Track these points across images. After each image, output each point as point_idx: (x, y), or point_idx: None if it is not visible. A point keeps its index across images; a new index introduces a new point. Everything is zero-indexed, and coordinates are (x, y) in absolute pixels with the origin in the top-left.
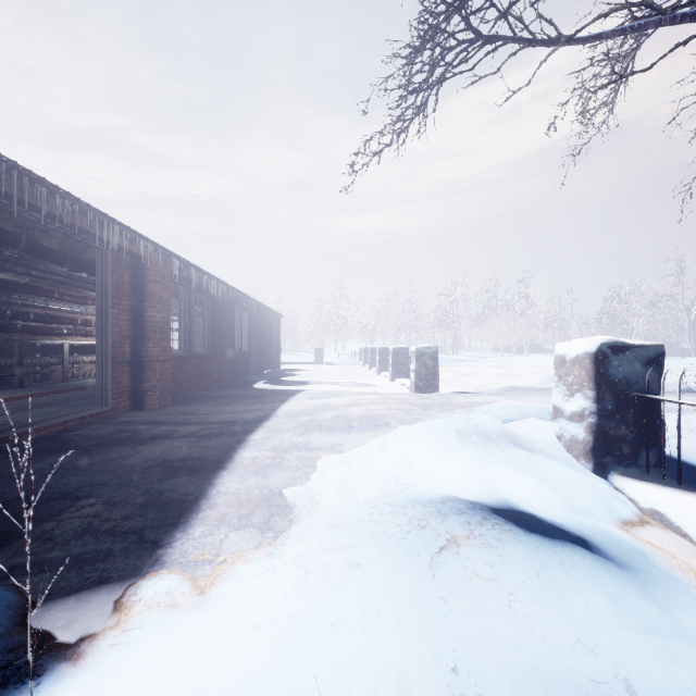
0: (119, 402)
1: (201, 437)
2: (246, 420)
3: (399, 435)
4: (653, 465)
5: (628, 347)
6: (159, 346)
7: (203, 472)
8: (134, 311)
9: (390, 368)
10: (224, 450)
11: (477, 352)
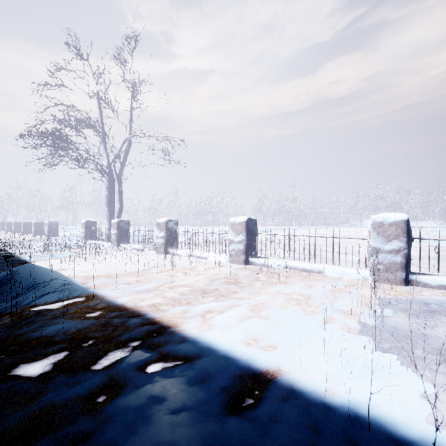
0: None
1: None
2: None
3: None
4: (95, 239)
5: (91, 221)
6: None
7: None
8: None
9: (33, 231)
10: None
11: None
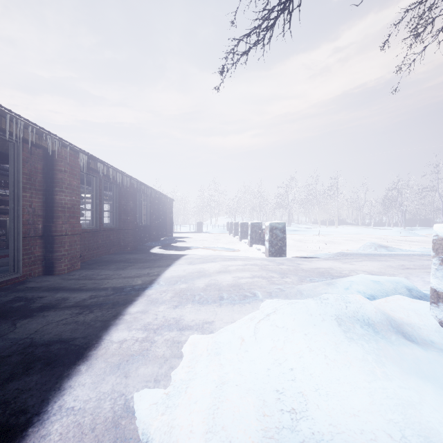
0: (31, 269)
1: (84, 308)
2: (132, 286)
3: (272, 321)
4: None
5: None
6: (68, 223)
7: (60, 366)
8: (46, 195)
9: (249, 237)
10: (96, 329)
11: (303, 225)
